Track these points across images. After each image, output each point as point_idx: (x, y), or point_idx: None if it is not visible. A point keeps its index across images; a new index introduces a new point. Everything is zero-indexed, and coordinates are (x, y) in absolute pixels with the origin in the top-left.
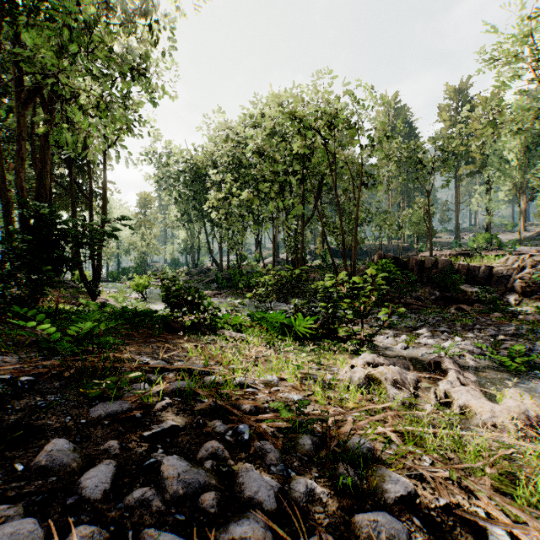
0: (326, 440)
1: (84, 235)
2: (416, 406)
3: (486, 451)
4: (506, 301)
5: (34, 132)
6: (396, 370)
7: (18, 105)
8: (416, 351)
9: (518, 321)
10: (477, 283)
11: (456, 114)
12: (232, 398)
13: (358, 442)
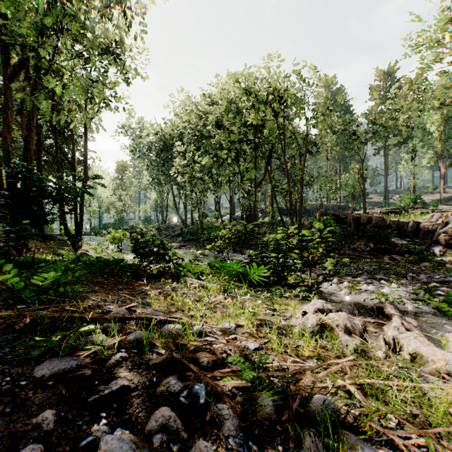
0: (286, 397)
1: (59, 192)
2: (367, 352)
3: (451, 407)
4: (432, 252)
5: (23, 106)
6: (346, 317)
7: (5, 79)
8: (358, 297)
9: (445, 270)
10: (406, 237)
11: (385, 93)
12: (190, 348)
13: (322, 403)
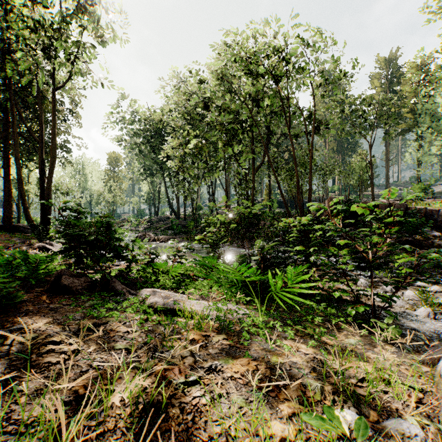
0: None
1: None
2: None
3: None
4: None
5: None
6: None
7: None
8: None
9: None
10: (435, 227)
11: (387, 81)
12: None
13: None
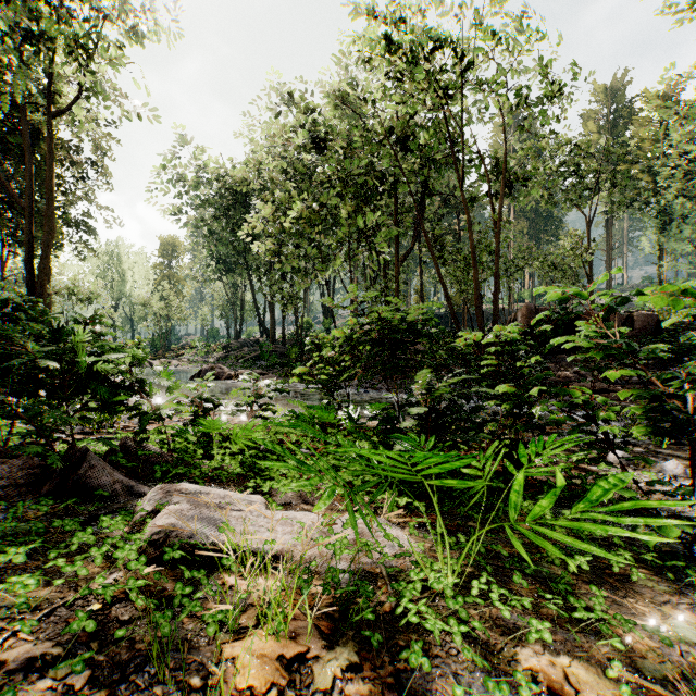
0: None
1: None
2: None
3: None
4: None
5: None
6: None
7: None
8: None
9: None
10: None
11: (608, 123)
12: None
13: None
